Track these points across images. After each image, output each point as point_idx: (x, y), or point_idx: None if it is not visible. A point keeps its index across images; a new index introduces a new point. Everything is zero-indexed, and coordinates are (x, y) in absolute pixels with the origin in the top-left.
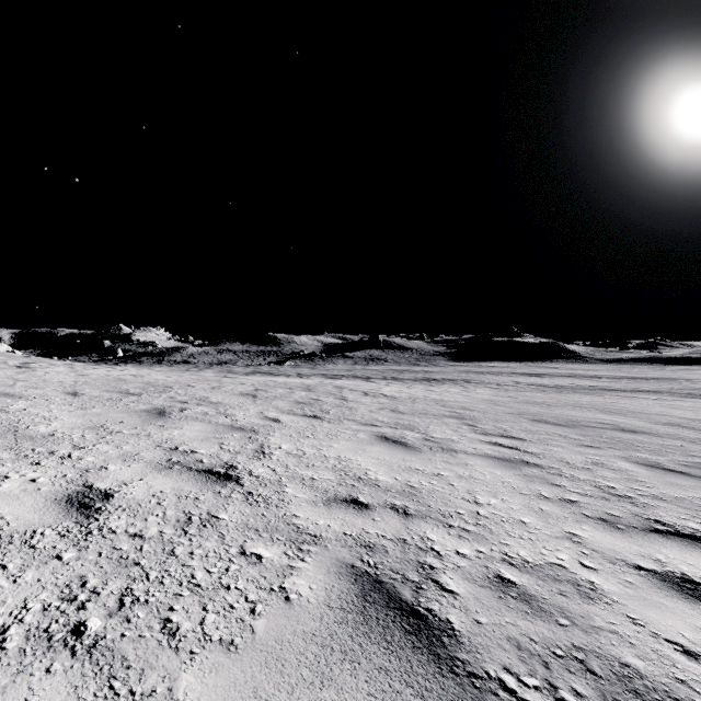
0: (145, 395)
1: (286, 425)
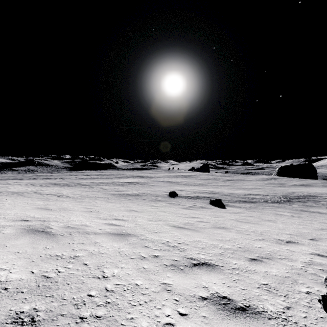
0: None
1: None
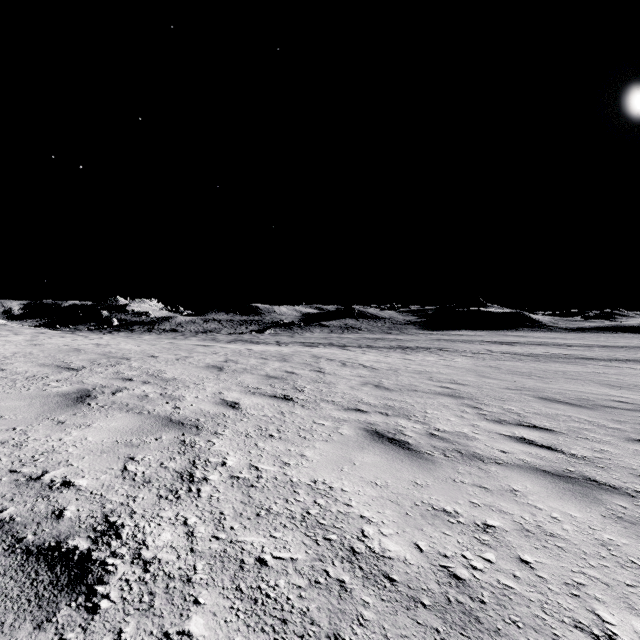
0: (84, 370)
1: (245, 414)
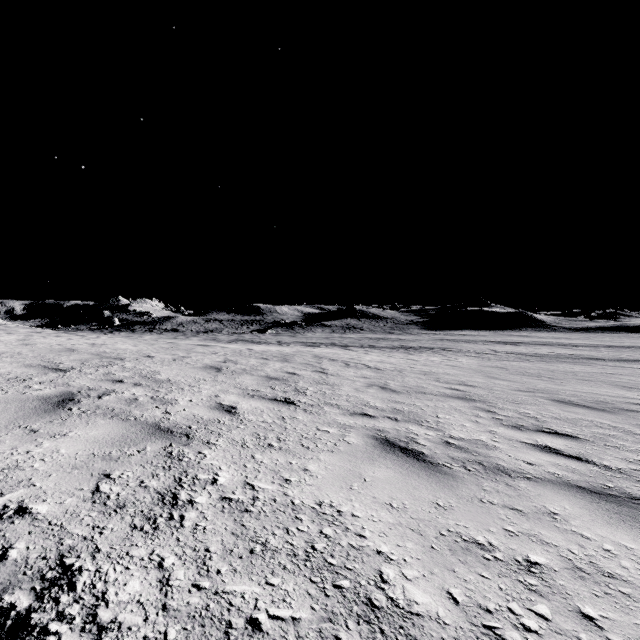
0: (72, 371)
1: (242, 420)
